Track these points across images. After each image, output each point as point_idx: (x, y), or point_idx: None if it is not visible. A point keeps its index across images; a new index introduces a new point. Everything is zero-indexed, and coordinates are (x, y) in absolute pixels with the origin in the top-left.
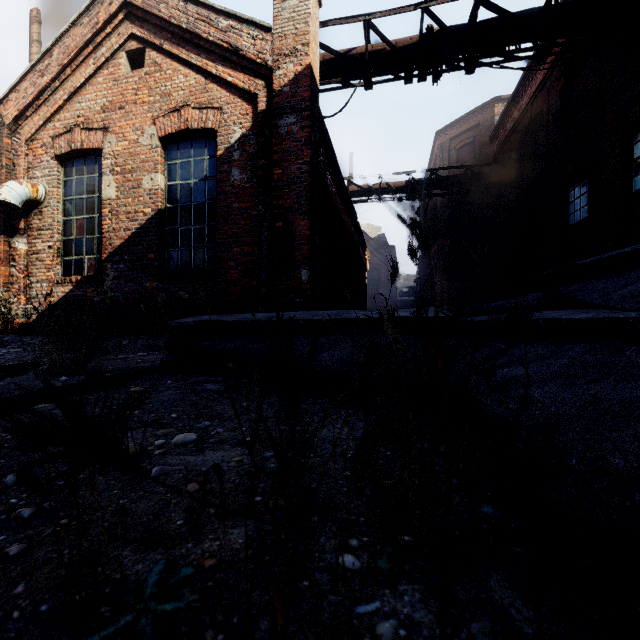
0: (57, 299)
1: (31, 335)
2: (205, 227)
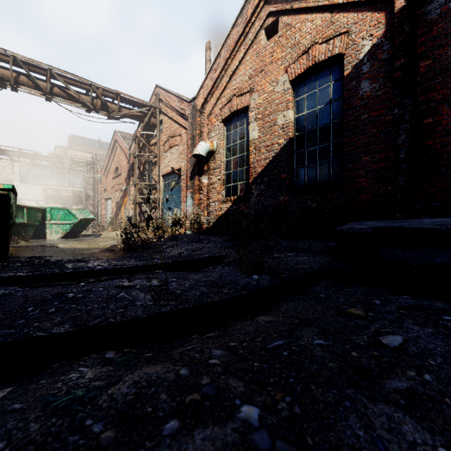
0: (223, 212)
1: (211, 235)
2: (330, 144)
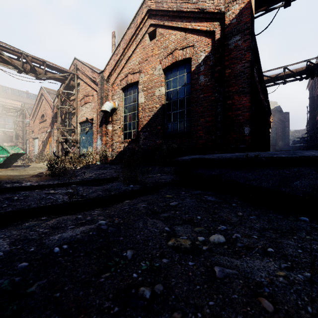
0: (122, 149)
1: (114, 165)
2: (184, 110)
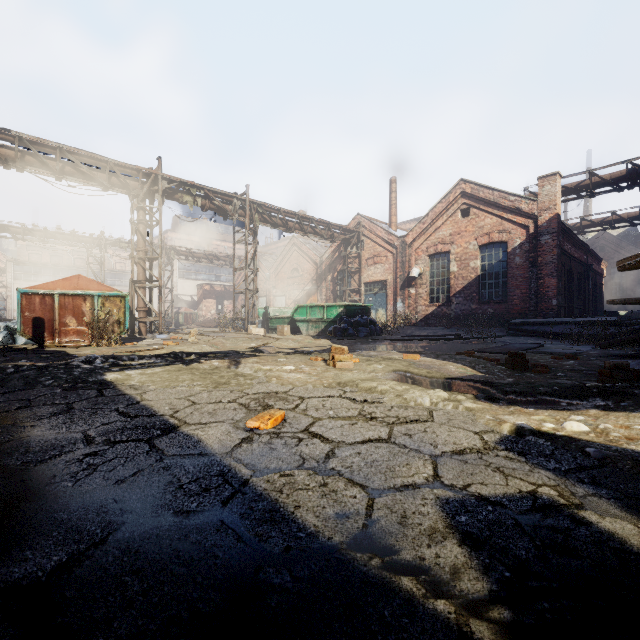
0: (429, 312)
1: (428, 326)
2: (500, 281)
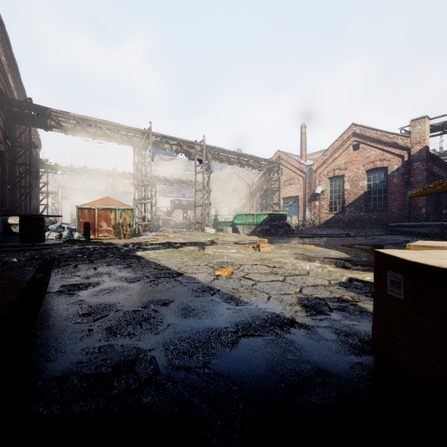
0: (329, 218)
1: (328, 228)
2: (382, 196)
